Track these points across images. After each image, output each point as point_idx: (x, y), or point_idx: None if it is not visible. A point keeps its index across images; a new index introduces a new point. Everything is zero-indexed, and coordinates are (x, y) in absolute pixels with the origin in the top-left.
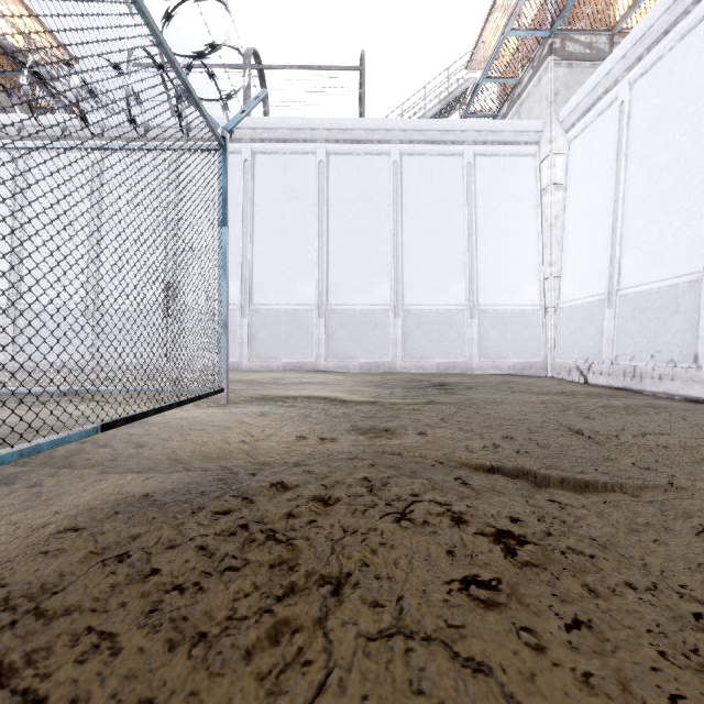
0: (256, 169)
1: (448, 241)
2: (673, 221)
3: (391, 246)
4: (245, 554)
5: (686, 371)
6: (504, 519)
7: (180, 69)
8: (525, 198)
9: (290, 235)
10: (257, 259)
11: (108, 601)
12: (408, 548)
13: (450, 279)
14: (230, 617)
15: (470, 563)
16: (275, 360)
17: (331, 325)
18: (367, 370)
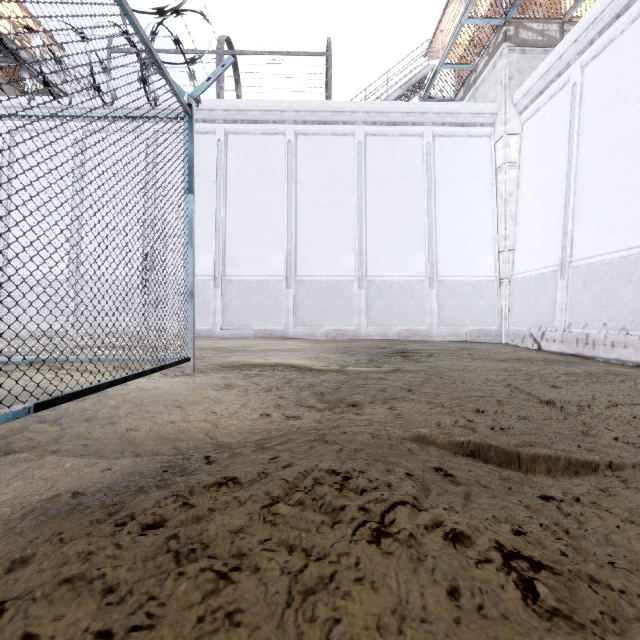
0: (229, 149)
1: (409, 216)
2: (625, 196)
3: (355, 221)
4: (165, 611)
5: (639, 338)
6: (504, 528)
7: (139, 25)
8: (481, 176)
9: (261, 211)
10: (230, 232)
11: None
12: (395, 597)
13: (411, 252)
14: None
15: (482, 620)
16: (246, 328)
17: (299, 294)
18: (333, 337)
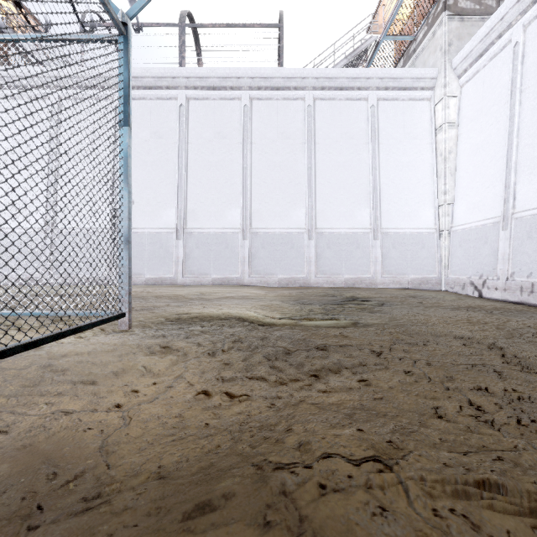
0: (190, 113)
1: (354, 173)
2: None
3: (305, 178)
4: None
5: None
6: None
7: None
8: (421, 136)
9: (219, 169)
10: (191, 189)
11: None
12: None
13: (356, 206)
14: None
15: None
16: (206, 276)
17: (254, 245)
18: (285, 284)
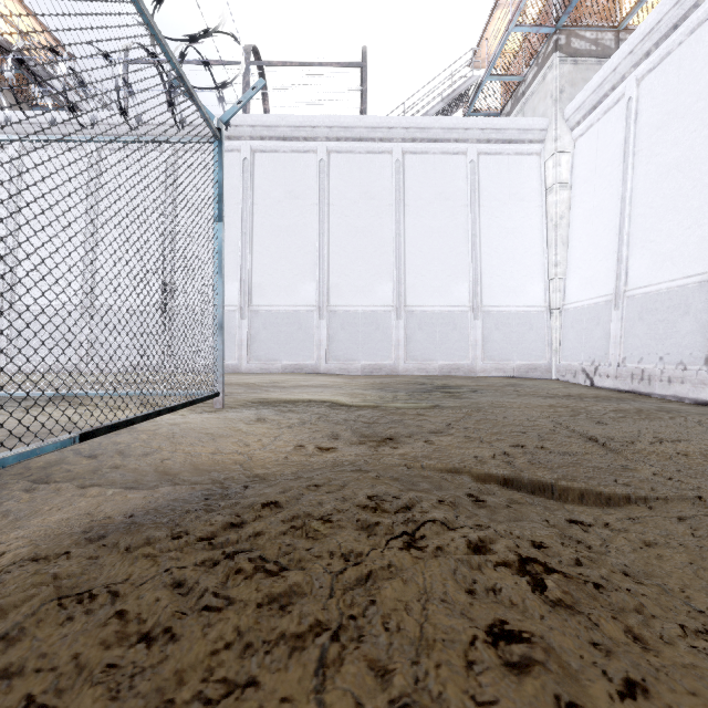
0: (256, 168)
1: (451, 241)
2: (683, 220)
3: (393, 247)
4: (229, 595)
5: (697, 373)
6: (526, 543)
7: (171, 53)
8: (529, 197)
9: (291, 235)
10: (257, 259)
11: (58, 658)
12: (421, 585)
13: (453, 280)
14: (205, 682)
15: (494, 604)
16: (275, 362)
17: (332, 326)
18: (369, 372)
